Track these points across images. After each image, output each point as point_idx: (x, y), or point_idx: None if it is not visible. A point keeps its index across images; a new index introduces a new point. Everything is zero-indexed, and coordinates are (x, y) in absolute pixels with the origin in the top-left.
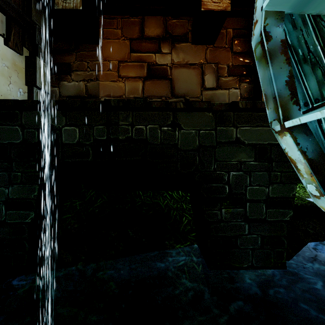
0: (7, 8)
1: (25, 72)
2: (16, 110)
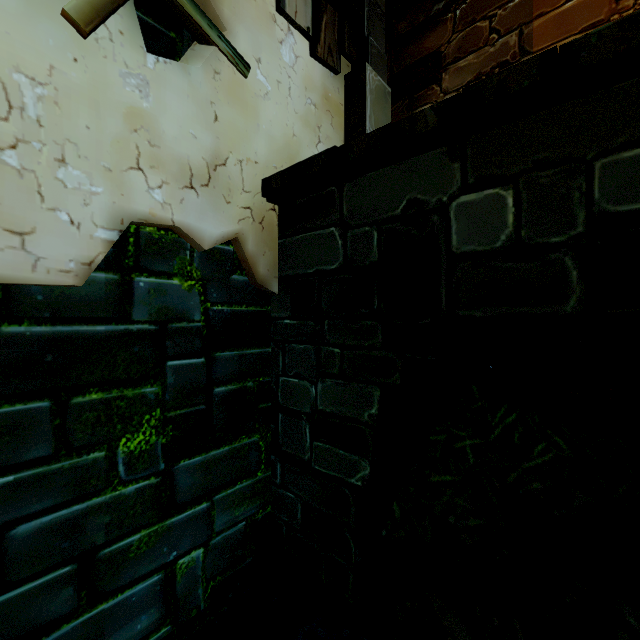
0: None
1: (344, 114)
2: (330, 185)
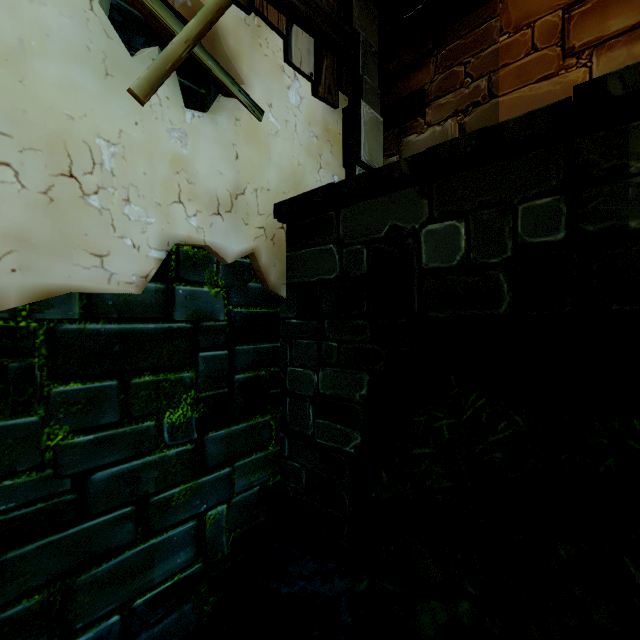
0: (316, 19)
1: (342, 142)
2: (329, 210)
